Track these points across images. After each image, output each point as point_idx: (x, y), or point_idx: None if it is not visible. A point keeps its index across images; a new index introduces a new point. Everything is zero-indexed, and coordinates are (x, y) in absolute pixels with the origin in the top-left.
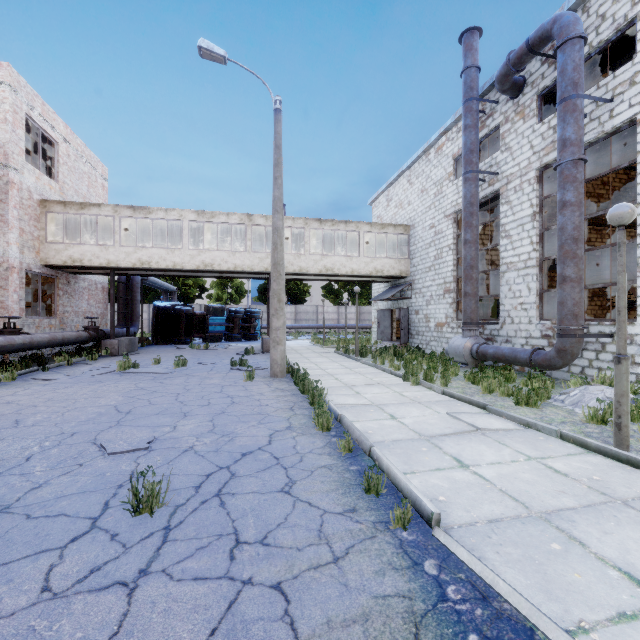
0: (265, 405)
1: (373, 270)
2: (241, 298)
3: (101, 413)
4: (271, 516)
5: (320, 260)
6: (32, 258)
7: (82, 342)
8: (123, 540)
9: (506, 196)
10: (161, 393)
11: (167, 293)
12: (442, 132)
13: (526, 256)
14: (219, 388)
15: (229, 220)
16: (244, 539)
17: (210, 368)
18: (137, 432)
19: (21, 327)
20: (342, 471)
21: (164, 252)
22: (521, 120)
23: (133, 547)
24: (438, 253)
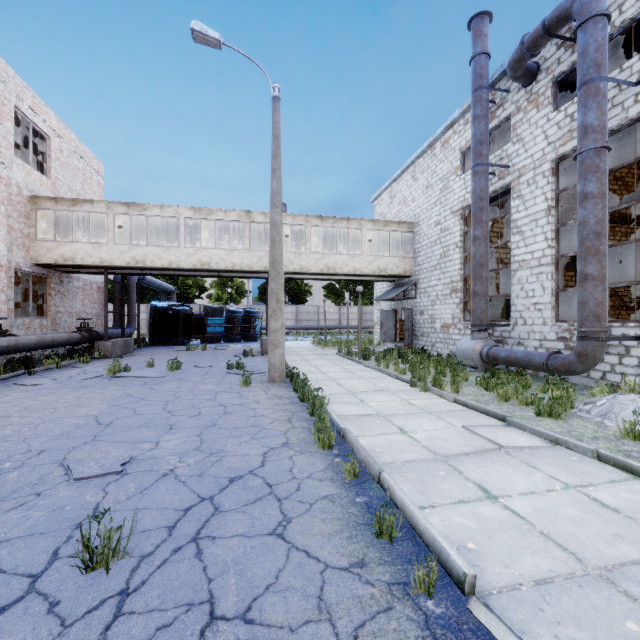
0: (260, 415)
1: (376, 269)
2: (241, 298)
3: (78, 425)
4: (258, 573)
5: (321, 259)
6: (22, 256)
7: (74, 344)
8: (63, 613)
9: (518, 190)
10: (149, 401)
11: (166, 293)
12: (448, 125)
13: (540, 253)
14: (212, 395)
15: (227, 217)
16: (221, 612)
17: (205, 372)
18: (113, 450)
19: (9, 328)
20: (347, 504)
21: (159, 250)
22: (534, 109)
23: (74, 625)
24: (444, 251)
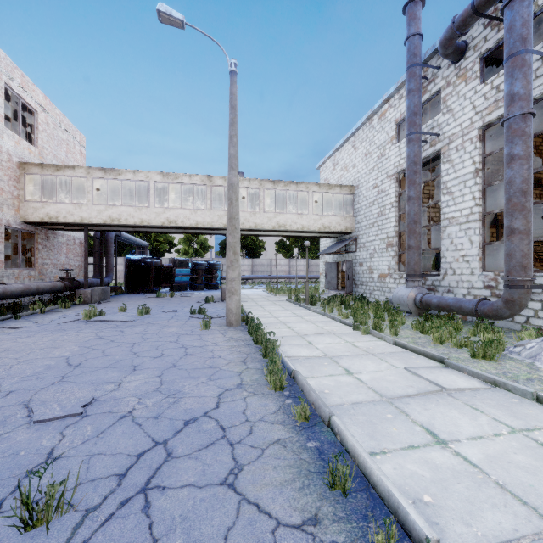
0: (218, 357)
1: (321, 226)
2: (205, 252)
3: (49, 366)
4: (206, 532)
5: (273, 217)
6: (11, 215)
7: (57, 291)
8: None
9: (448, 155)
10: (118, 343)
11: (140, 248)
12: (385, 99)
13: (468, 211)
14: (175, 337)
15: (191, 181)
16: None
17: (171, 316)
18: (78, 391)
19: (0, 278)
20: (298, 450)
21: (132, 210)
22: (463, 83)
23: None
24: (381, 210)
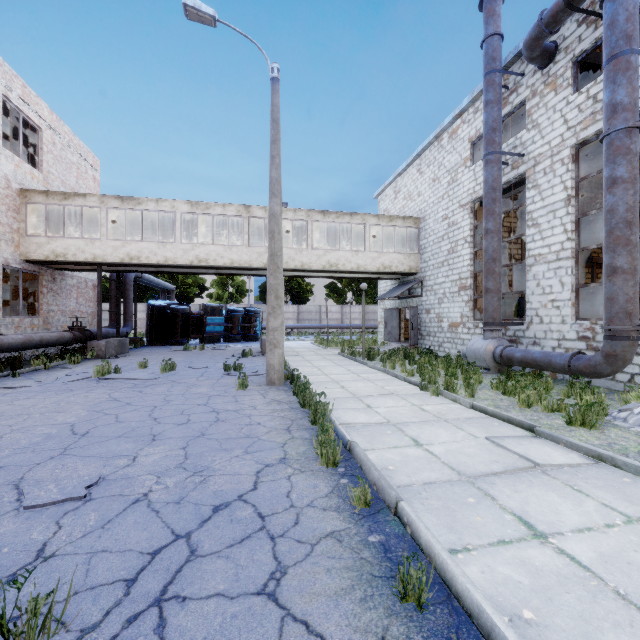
0: (256, 424)
1: (380, 266)
2: (242, 297)
3: (50, 435)
4: None
5: (323, 255)
6: (10, 252)
7: (65, 343)
8: None
9: (533, 180)
10: (135, 406)
11: (165, 292)
12: (457, 114)
13: (558, 246)
14: (205, 399)
15: (225, 212)
16: None
17: (201, 373)
18: (82, 467)
19: None
20: (358, 546)
21: (155, 246)
22: (552, 92)
23: None
24: (452, 247)
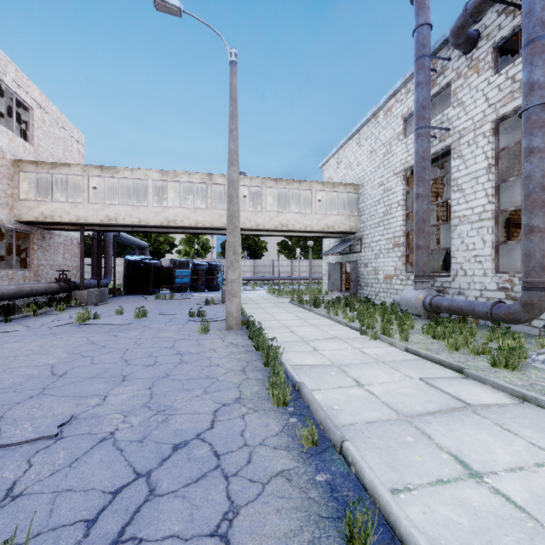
0: (215, 365)
1: (325, 226)
2: (206, 253)
3: (31, 376)
4: None
5: (276, 217)
6: (5, 214)
7: (52, 293)
8: None
9: (458, 150)
10: (109, 349)
11: (140, 248)
12: (391, 94)
13: (480, 209)
14: (171, 343)
15: (191, 179)
16: None
17: (169, 319)
18: (57, 406)
19: None
20: (306, 485)
21: (130, 209)
22: (475, 74)
23: None
24: (387, 209)
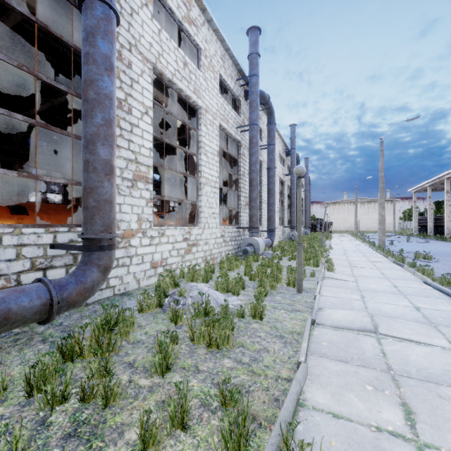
0: None
1: None
2: None
3: None
4: None
5: None
6: None
7: None
8: None
9: None
10: None
11: None
12: None
13: None
14: None
15: None
16: None
17: None
18: None
19: None
20: None
21: None
22: None
23: None
24: None
